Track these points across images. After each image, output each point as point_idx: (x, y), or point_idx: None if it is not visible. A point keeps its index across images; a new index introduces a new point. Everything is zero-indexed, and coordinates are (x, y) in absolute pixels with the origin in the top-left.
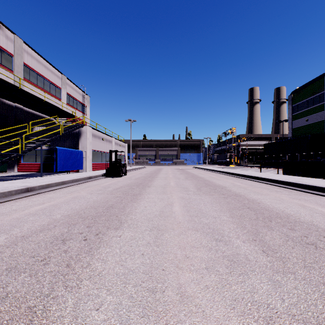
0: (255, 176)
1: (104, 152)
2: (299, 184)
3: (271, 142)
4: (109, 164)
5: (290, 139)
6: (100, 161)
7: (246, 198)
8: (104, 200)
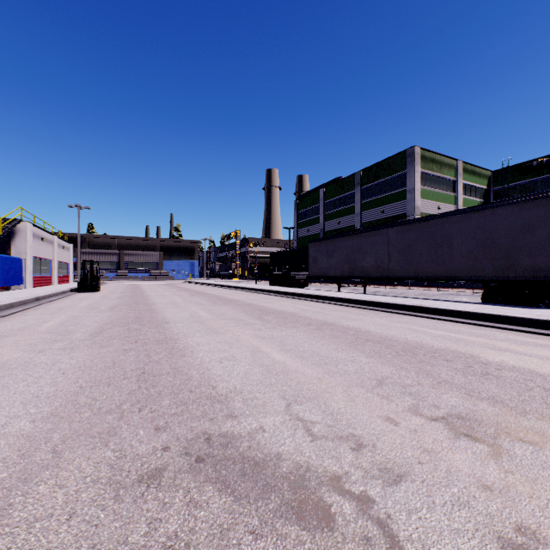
0: (242, 287)
1: (44, 258)
2: (261, 289)
3: (277, 252)
4: (82, 277)
5: (292, 250)
6: (38, 273)
7: (221, 297)
8: (125, 301)
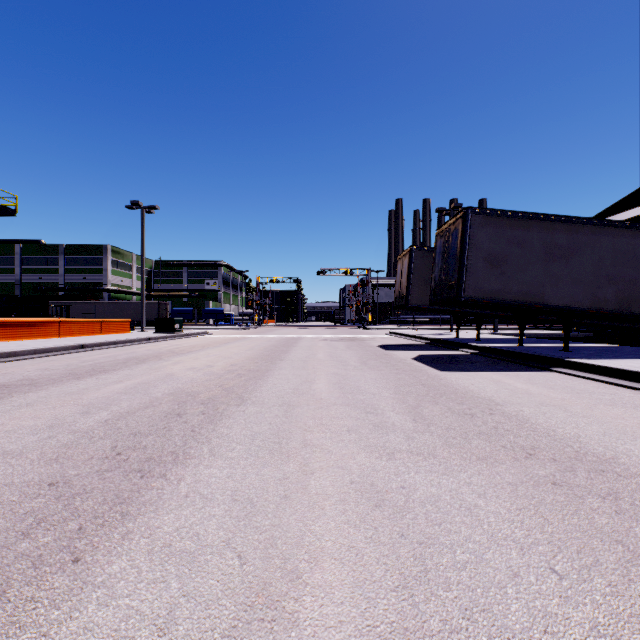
0: None
1: None
2: None
3: None
4: None
5: None
6: None
7: None
8: None
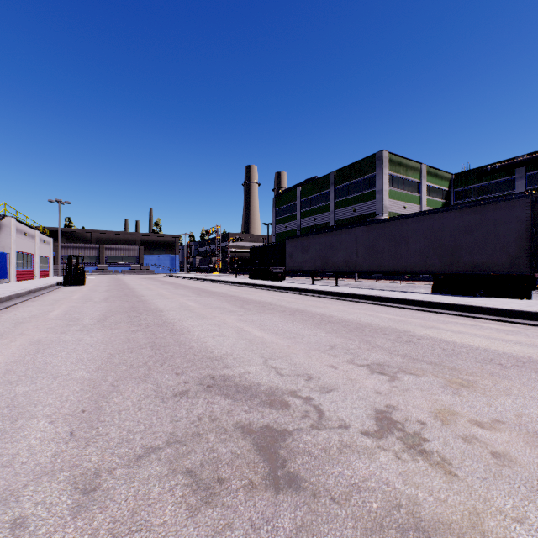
0: (223, 280)
1: (26, 253)
2: (241, 283)
3: (256, 247)
4: (69, 271)
5: (270, 245)
6: (21, 267)
7: (204, 289)
8: (114, 293)
